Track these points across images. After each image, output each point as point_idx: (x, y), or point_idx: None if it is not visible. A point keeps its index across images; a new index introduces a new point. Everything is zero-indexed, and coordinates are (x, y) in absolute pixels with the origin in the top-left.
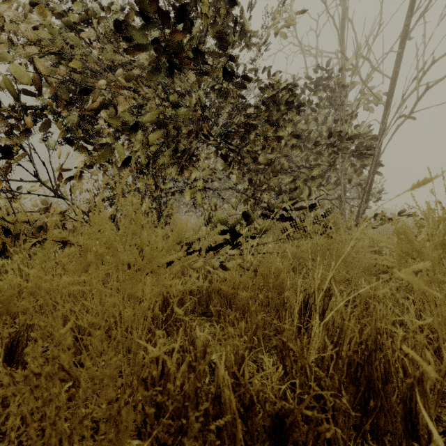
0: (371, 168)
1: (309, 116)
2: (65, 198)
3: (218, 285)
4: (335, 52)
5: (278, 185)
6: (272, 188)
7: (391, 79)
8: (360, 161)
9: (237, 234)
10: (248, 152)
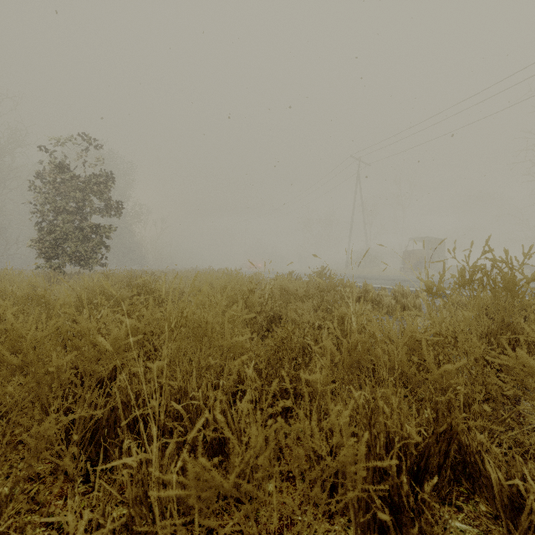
0: None
1: None
2: None
3: None
4: None
5: None
6: None
7: None
8: None
9: None
10: None
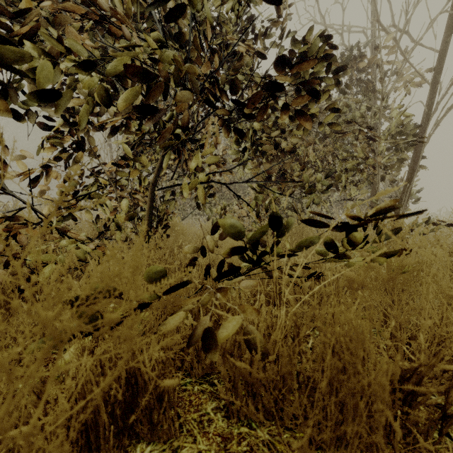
0: (413, 162)
1: (337, 99)
2: (10, 194)
3: (230, 358)
4: (363, 30)
5: (307, 178)
6: (299, 183)
7: (439, 52)
8: (396, 154)
9: (263, 252)
10: (266, 138)
